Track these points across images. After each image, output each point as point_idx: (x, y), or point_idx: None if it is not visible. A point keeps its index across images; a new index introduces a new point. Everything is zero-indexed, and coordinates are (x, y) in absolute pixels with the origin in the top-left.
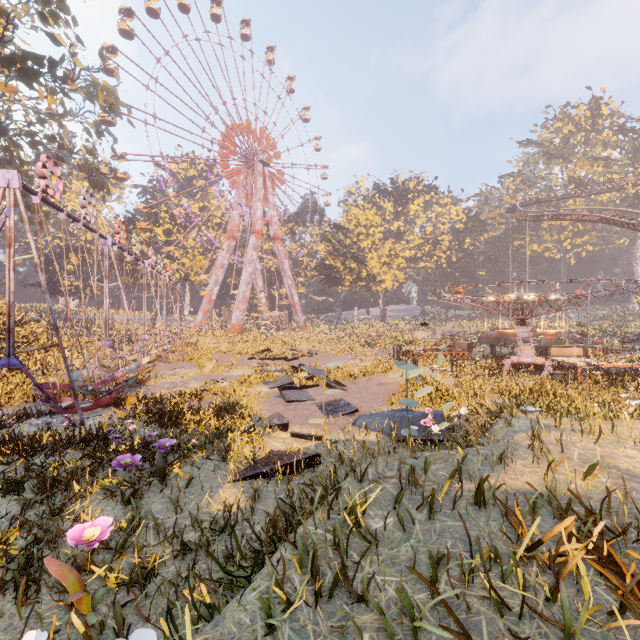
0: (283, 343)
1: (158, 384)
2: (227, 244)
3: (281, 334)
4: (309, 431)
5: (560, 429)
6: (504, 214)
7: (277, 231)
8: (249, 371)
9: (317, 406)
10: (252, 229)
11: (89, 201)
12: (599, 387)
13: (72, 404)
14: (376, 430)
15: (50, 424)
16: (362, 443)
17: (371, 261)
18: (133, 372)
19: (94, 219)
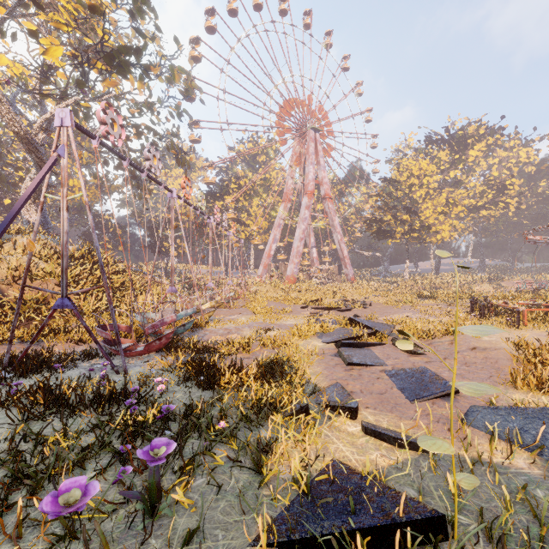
0: (334, 293)
1: (214, 329)
2: (283, 206)
3: (331, 285)
4: (390, 424)
5: None
6: None
7: (327, 190)
8: (301, 320)
9: (390, 375)
10: (305, 190)
11: (154, 154)
12: None
13: (131, 346)
14: (517, 442)
15: (93, 370)
16: (505, 474)
17: (425, 211)
18: (194, 316)
19: (159, 172)
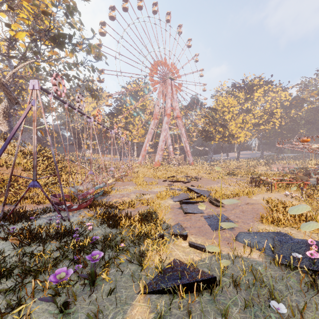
0: (181, 172)
1: (115, 194)
2: (153, 121)
3: (180, 167)
4: (202, 242)
5: None
6: None
7: (178, 113)
8: (163, 189)
9: (205, 218)
10: (165, 113)
11: (81, 99)
12: None
13: (69, 205)
14: (256, 248)
15: (51, 219)
16: (247, 261)
17: (231, 126)
18: (103, 187)
19: (84, 108)
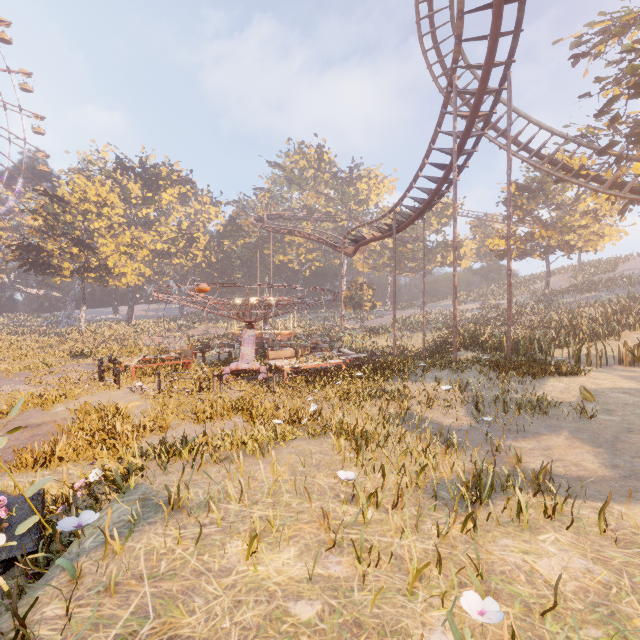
0: None
1: None
2: None
3: None
4: None
5: (178, 508)
6: (254, 222)
7: None
8: None
9: None
10: None
11: None
12: (299, 389)
13: None
14: None
15: None
16: None
17: (103, 248)
18: None
19: None
